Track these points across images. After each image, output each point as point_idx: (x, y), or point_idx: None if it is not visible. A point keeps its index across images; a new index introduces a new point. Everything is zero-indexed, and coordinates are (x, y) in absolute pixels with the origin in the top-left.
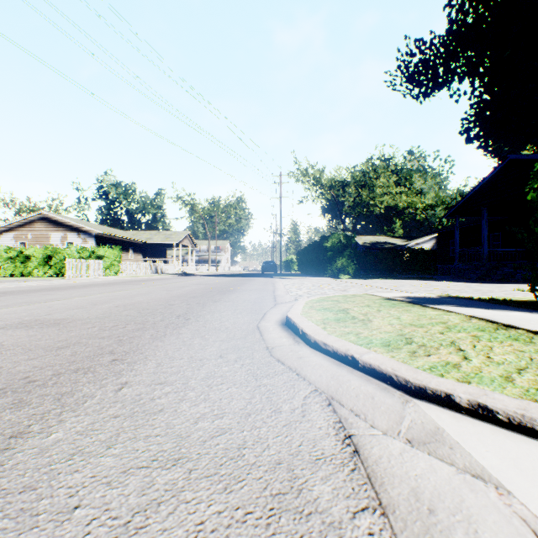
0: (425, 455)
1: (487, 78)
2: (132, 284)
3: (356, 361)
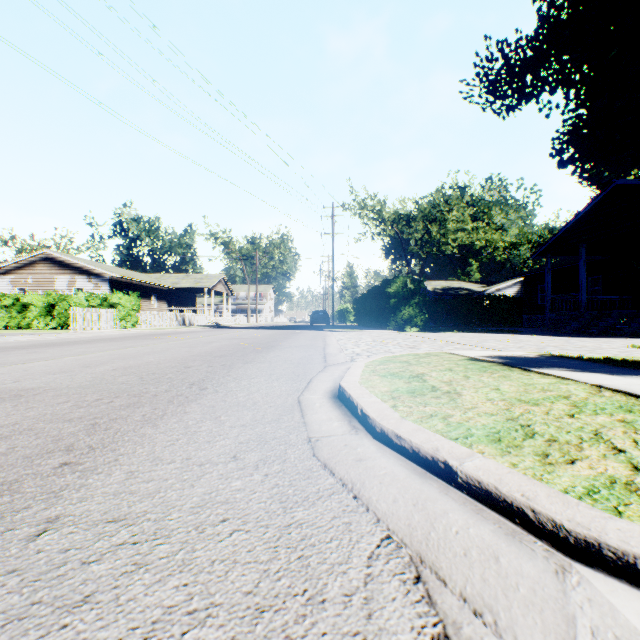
0: None
1: (585, 88)
2: (148, 339)
3: (452, 473)
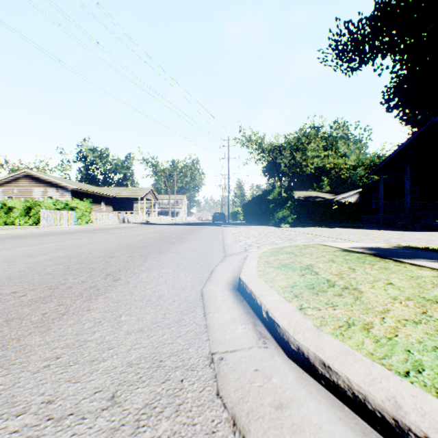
0: None
1: (407, 54)
2: (93, 232)
3: None
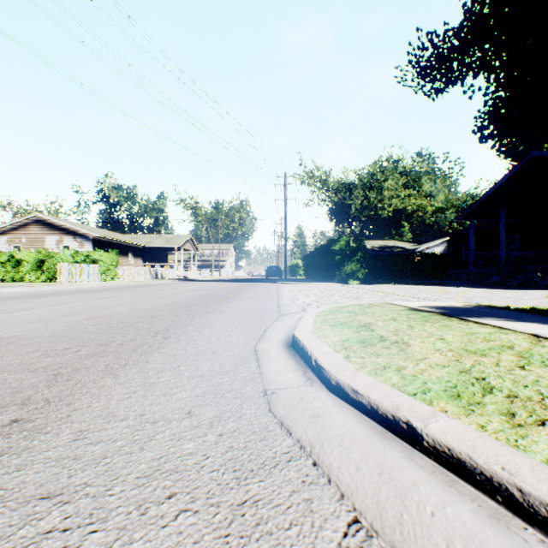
0: None
1: (504, 73)
2: (124, 290)
3: (416, 435)
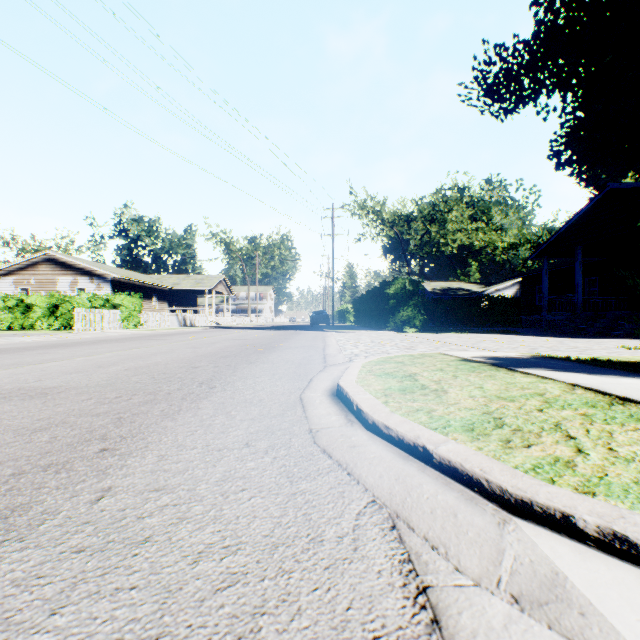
0: (544, 629)
1: (582, 91)
2: (152, 339)
3: (429, 455)
